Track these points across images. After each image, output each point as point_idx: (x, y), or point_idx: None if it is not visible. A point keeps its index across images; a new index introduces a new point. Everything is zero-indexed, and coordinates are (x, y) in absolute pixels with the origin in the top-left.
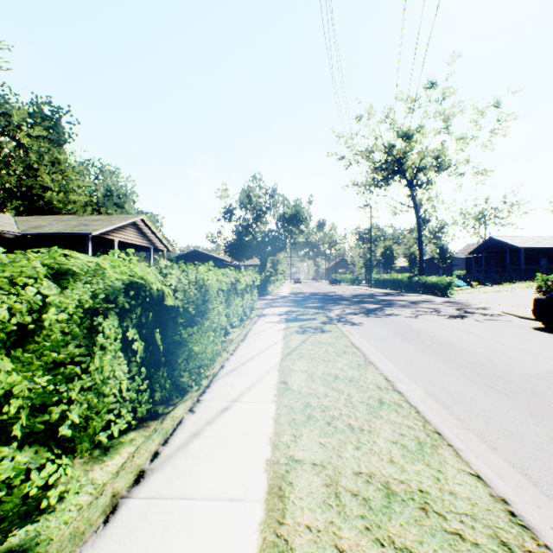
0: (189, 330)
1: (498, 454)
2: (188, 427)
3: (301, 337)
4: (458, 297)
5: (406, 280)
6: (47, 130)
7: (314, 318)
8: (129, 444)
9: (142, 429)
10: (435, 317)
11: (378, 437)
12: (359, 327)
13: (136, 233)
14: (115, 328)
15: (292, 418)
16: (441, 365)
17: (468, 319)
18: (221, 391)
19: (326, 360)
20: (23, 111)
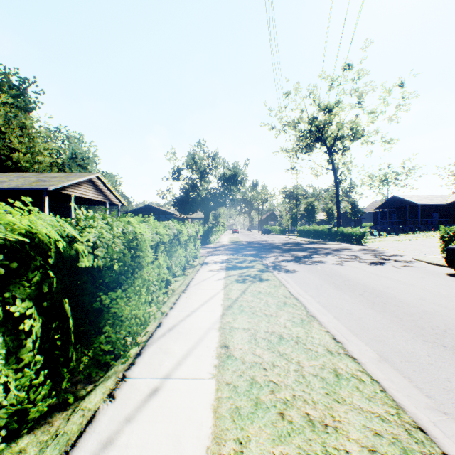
0: (111, 295)
1: None
2: (100, 428)
3: (241, 286)
4: (371, 245)
5: (326, 230)
6: (15, 97)
7: (251, 266)
8: None
9: (41, 428)
10: (358, 264)
11: (350, 441)
12: (293, 275)
13: (92, 189)
14: None
15: (236, 407)
16: (382, 318)
17: (387, 265)
18: (153, 362)
19: (267, 314)
20: None
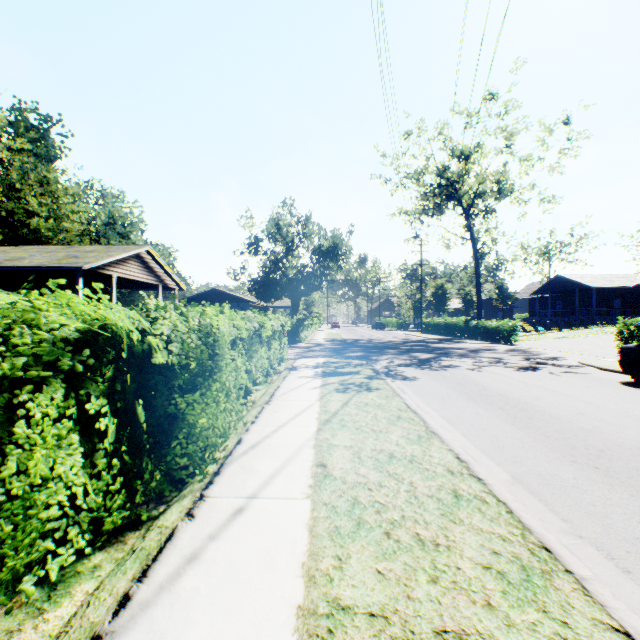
0: (188, 398)
1: (636, 581)
2: (182, 545)
3: (343, 397)
4: (523, 344)
5: (462, 324)
6: (33, 142)
7: (357, 371)
8: (88, 576)
9: (114, 546)
10: (502, 369)
11: (462, 559)
12: (412, 383)
13: (140, 268)
14: (62, 403)
15: (335, 526)
16: (524, 435)
17: (542, 371)
18: (235, 481)
19: (376, 430)
20: (1, 117)
